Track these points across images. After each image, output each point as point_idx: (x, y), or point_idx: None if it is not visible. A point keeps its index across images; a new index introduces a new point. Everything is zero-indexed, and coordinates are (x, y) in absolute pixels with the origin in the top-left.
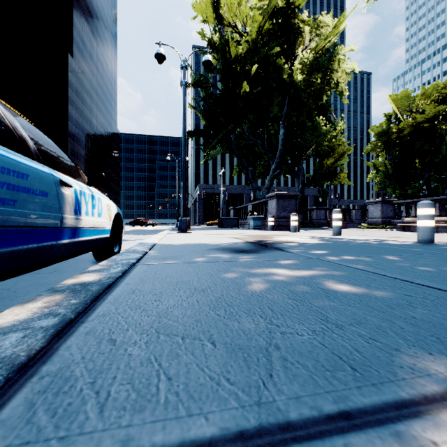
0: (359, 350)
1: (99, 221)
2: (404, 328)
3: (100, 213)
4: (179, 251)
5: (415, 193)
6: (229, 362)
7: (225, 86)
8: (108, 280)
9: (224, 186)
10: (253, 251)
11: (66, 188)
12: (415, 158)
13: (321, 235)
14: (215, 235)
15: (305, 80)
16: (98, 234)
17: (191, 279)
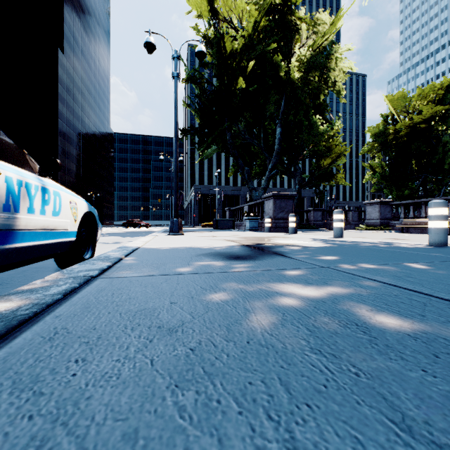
0: None
1: (55, 221)
2: None
3: (58, 211)
4: (162, 257)
5: (412, 195)
6: None
7: (220, 83)
8: (29, 310)
9: (220, 187)
10: (249, 257)
11: None
12: (411, 159)
13: (322, 237)
14: (208, 237)
15: (302, 78)
16: (55, 237)
17: (160, 304)
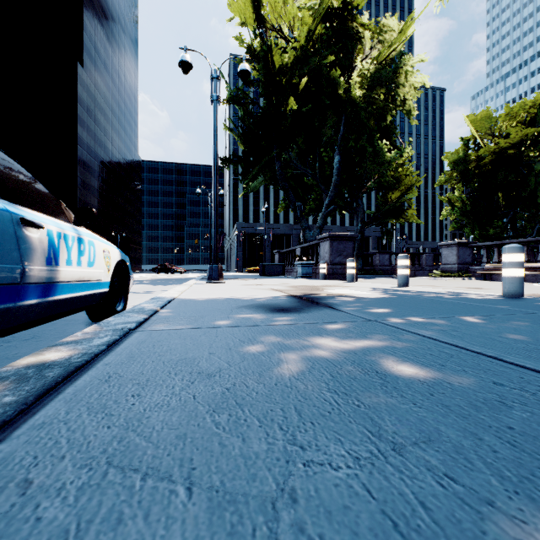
0: (427, 506)
1: (90, 272)
2: (497, 452)
3: (93, 261)
4: (200, 309)
5: (498, 234)
6: (201, 539)
7: (267, 103)
8: (81, 358)
9: (268, 225)
10: (294, 310)
11: (33, 229)
12: (497, 192)
13: (384, 286)
14: (253, 285)
15: (365, 96)
16: (89, 289)
17: (199, 355)
